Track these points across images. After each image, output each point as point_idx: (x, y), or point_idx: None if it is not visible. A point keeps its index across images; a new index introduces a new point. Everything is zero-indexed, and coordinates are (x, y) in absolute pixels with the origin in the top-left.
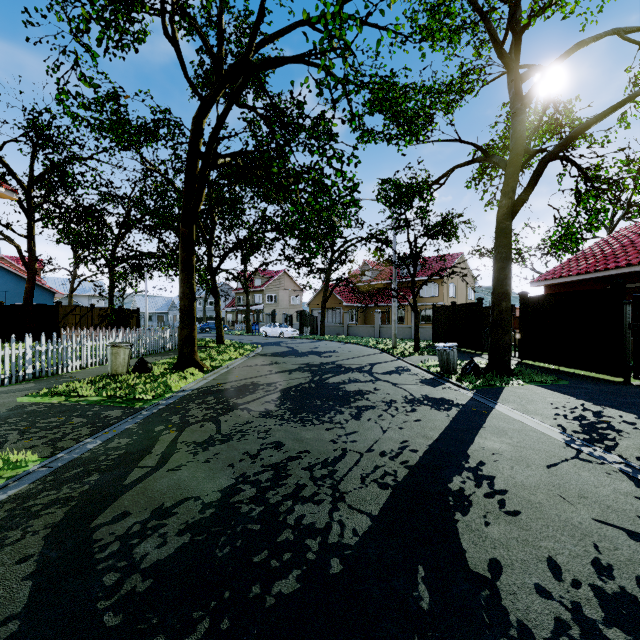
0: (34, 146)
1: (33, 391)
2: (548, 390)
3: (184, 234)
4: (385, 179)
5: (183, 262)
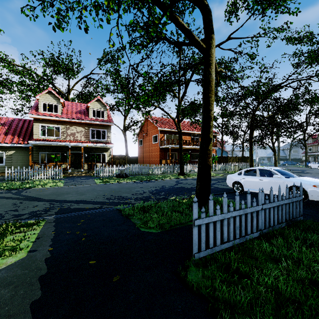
0: (222, 116)
1: (223, 171)
2: None
3: (249, 142)
4: None
5: (249, 148)
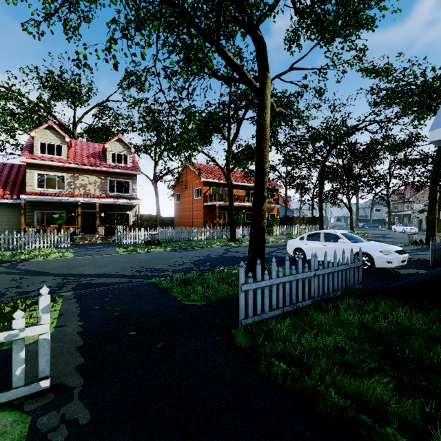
0: None
1: (286, 236)
2: (420, 247)
3: (319, 198)
4: (420, 153)
5: (319, 206)
